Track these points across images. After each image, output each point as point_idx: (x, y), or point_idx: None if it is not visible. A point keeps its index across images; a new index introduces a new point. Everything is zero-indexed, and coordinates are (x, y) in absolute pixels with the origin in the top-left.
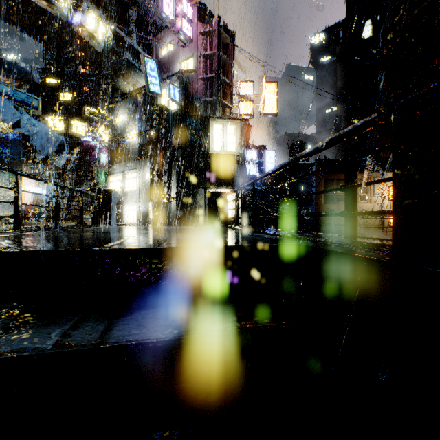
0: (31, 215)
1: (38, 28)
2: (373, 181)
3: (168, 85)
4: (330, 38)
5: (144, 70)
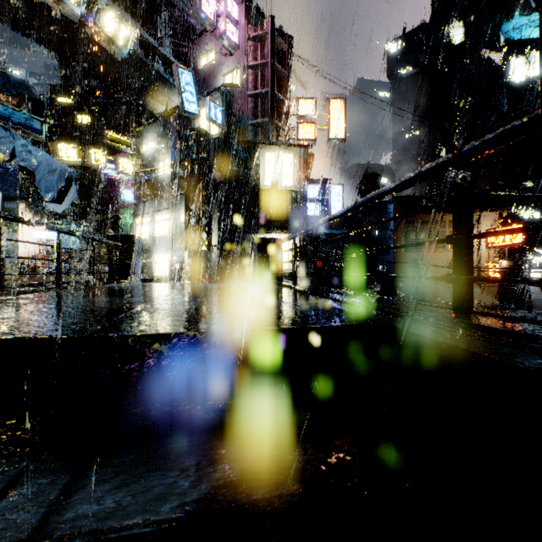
0: (41, 266)
1: (48, 34)
2: (505, 231)
3: (207, 103)
4: (411, 45)
5: (178, 84)
